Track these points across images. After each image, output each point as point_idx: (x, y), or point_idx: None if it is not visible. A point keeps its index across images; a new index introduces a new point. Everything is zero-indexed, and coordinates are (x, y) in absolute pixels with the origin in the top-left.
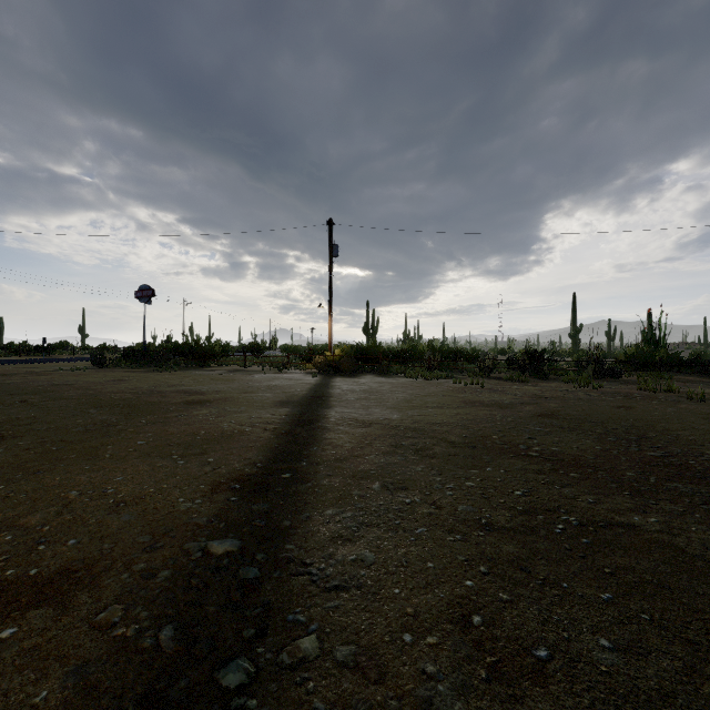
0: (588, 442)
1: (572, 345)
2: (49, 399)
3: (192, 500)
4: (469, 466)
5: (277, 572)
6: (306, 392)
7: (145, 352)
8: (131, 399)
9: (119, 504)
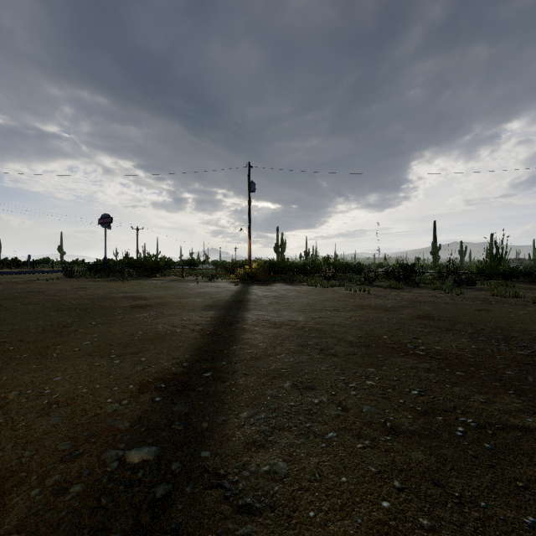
0: (464, 341)
1: (434, 260)
2: (20, 304)
3: (119, 401)
4: (367, 364)
5: (191, 486)
6: (229, 297)
7: (106, 265)
8: (87, 304)
9: (51, 405)
